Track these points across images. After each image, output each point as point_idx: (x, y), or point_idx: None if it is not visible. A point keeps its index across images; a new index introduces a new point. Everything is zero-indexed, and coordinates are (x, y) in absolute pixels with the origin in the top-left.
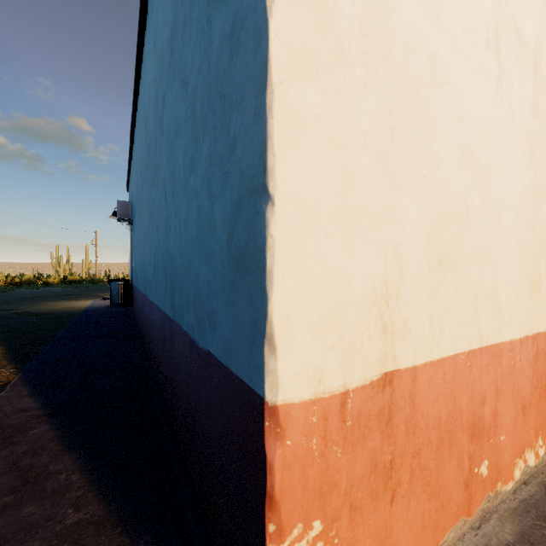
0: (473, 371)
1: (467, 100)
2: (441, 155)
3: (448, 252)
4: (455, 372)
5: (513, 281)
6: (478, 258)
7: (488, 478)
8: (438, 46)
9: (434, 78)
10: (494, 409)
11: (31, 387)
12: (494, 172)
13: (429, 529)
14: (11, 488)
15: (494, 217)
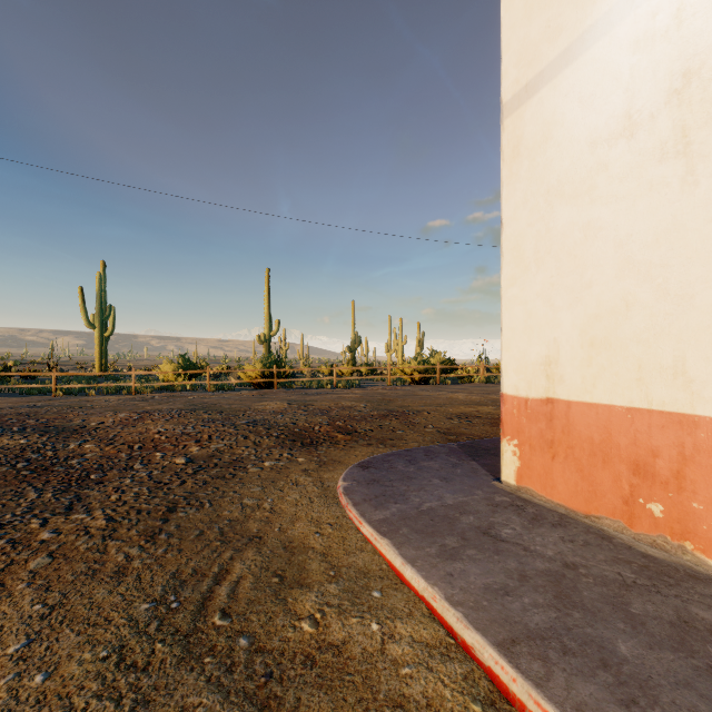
0: (637, 424)
1: (627, 226)
2: (594, 279)
3: (601, 338)
4: (611, 416)
5: None
6: (644, 339)
7: (664, 522)
8: (591, 215)
9: (586, 237)
10: (676, 469)
11: None
12: (676, 261)
13: (581, 497)
14: None
15: (676, 300)
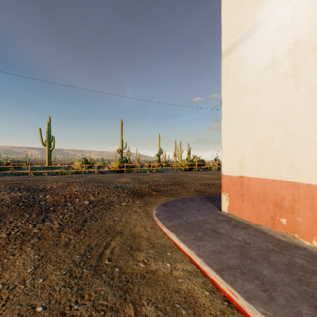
0: (276, 186)
1: (272, 105)
2: (259, 127)
3: (262, 151)
4: (266, 183)
5: (311, 159)
6: (279, 151)
7: (286, 226)
8: (258, 100)
9: (256, 109)
10: (291, 204)
11: None
12: (291, 120)
13: (254, 216)
14: None
15: (291, 136)
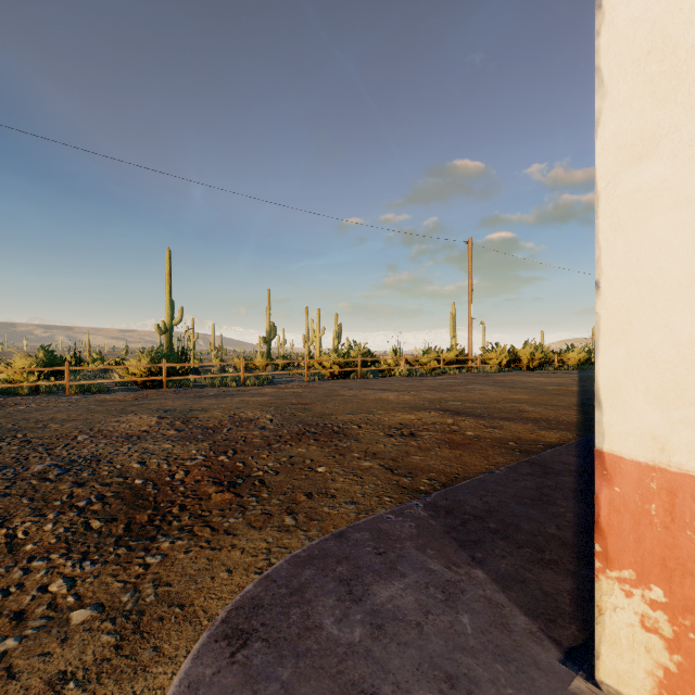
0: None
1: None
2: None
3: None
4: None
5: None
6: None
7: None
8: None
9: None
10: None
11: (579, 451)
12: None
13: None
14: (531, 497)
15: None
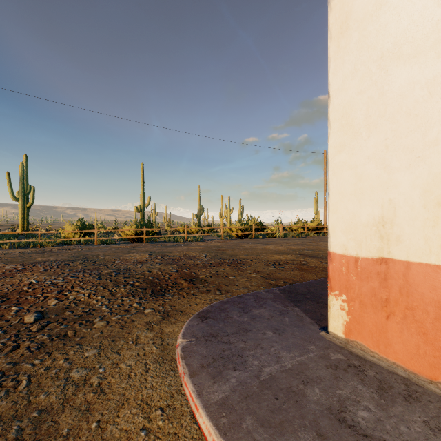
0: None
1: None
2: None
3: None
4: None
5: None
6: None
7: None
8: (437, 69)
9: (431, 93)
10: None
11: None
12: None
13: (425, 360)
14: None
15: None
